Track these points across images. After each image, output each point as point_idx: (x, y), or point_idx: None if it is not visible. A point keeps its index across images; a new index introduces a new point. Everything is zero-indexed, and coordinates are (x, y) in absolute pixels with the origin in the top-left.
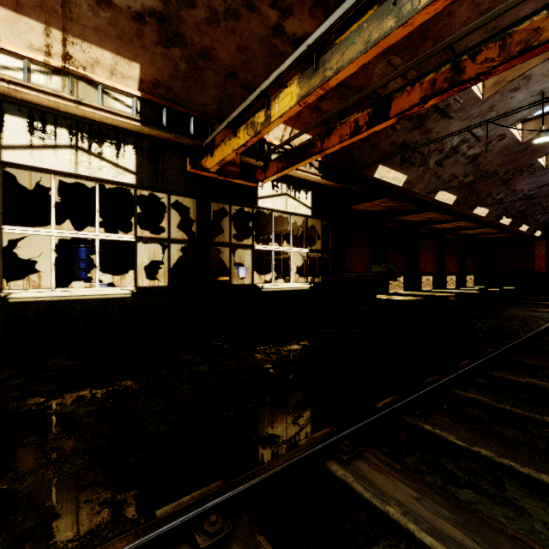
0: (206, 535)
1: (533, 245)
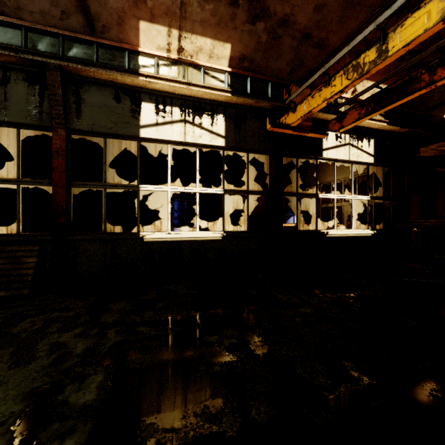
0: None
1: None
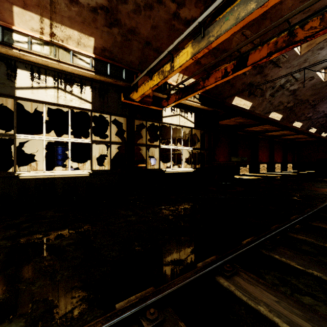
0: (148, 321)
1: None
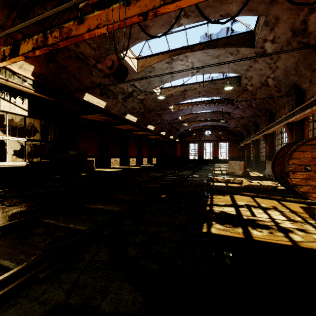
0: None
1: (177, 145)
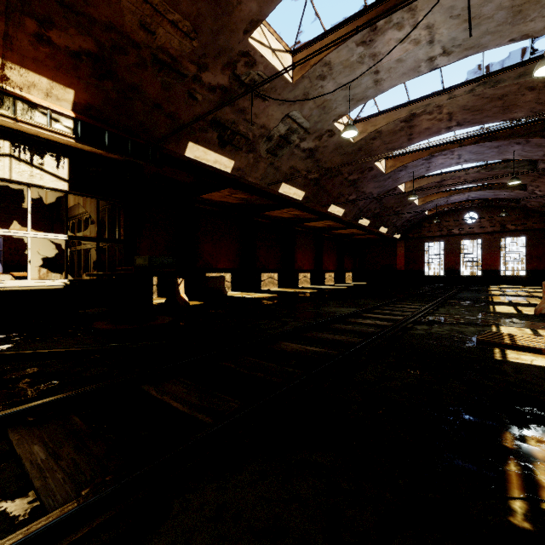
0: None
1: (396, 246)
